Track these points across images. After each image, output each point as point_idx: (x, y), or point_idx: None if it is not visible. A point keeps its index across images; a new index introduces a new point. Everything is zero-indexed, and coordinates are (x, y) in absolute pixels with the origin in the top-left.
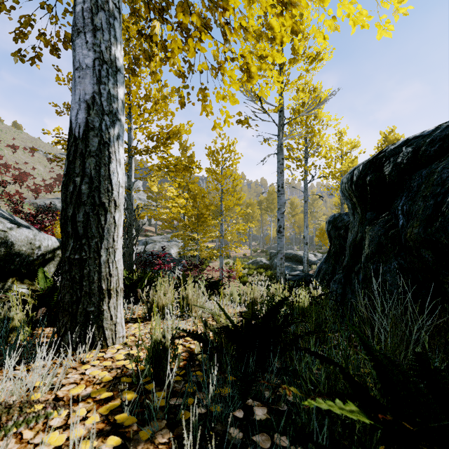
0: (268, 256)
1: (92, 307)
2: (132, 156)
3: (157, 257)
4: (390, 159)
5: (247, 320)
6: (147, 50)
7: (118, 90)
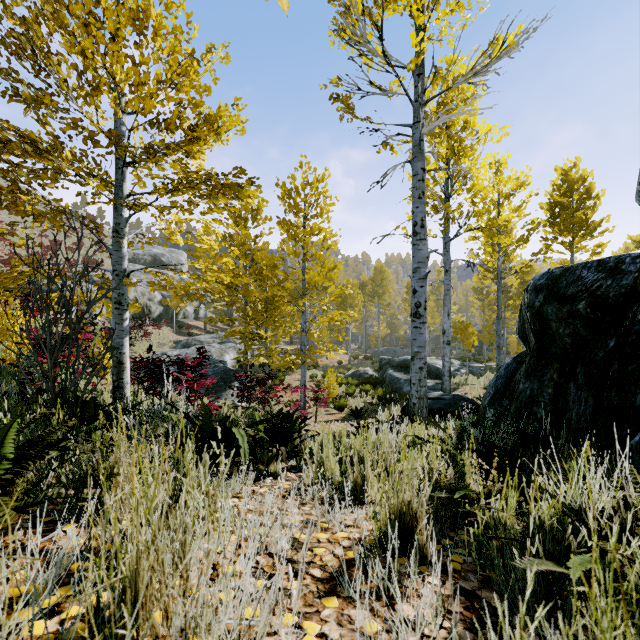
0: (375, 365)
1: None
2: (123, 164)
3: (187, 366)
4: None
5: None
6: None
7: None
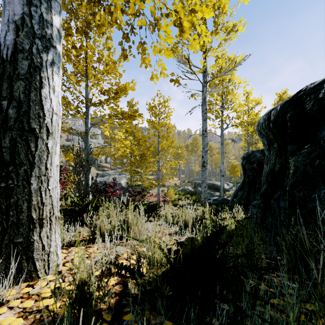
0: (193, 185)
1: (20, 238)
2: (89, 107)
3: (109, 186)
4: (311, 96)
5: (185, 257)
6: (96, 13)
7: (53, 17)
